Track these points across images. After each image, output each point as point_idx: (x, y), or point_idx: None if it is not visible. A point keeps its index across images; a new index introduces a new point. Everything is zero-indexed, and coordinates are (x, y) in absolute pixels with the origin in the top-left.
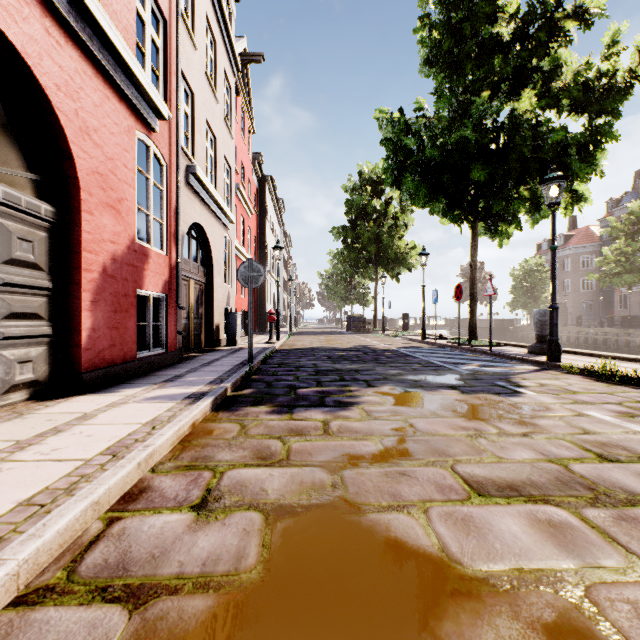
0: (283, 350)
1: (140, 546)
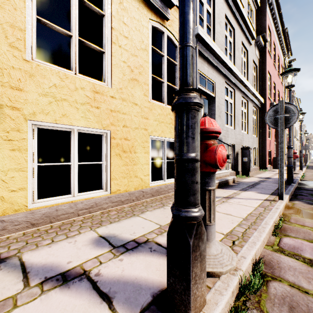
0: (310, 166)
1: (310, 171)
